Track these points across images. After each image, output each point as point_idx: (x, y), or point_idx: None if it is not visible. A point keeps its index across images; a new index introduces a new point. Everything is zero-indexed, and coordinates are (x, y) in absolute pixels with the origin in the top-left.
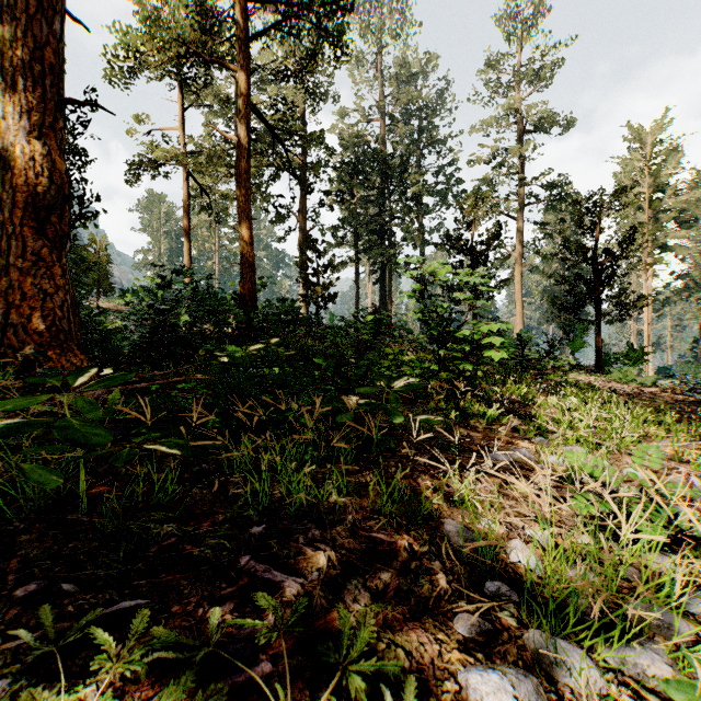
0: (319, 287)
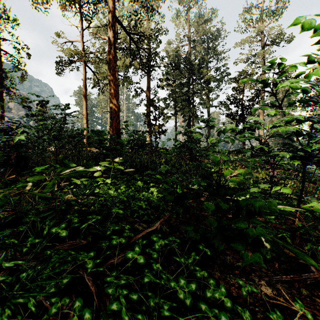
0: (156, 126)
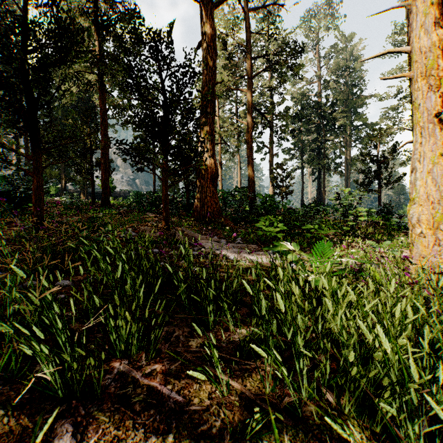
0: (284, 188)
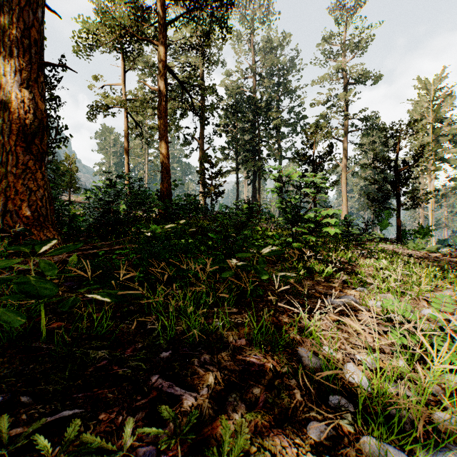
0: (212, 187)
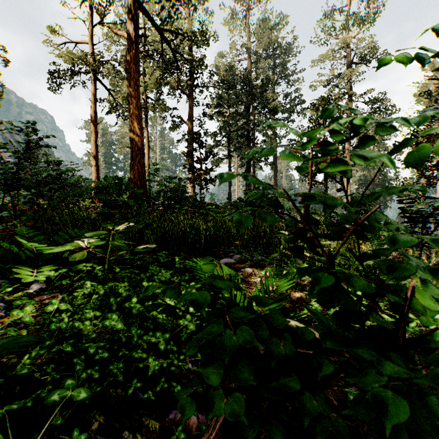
0: (202, 171)
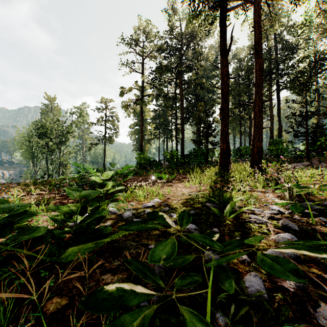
0: None
